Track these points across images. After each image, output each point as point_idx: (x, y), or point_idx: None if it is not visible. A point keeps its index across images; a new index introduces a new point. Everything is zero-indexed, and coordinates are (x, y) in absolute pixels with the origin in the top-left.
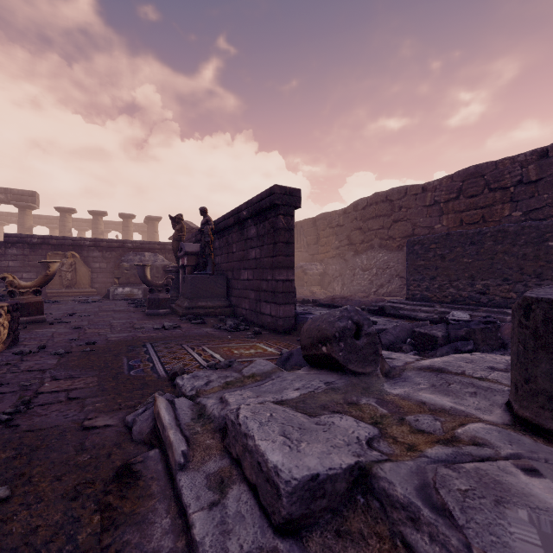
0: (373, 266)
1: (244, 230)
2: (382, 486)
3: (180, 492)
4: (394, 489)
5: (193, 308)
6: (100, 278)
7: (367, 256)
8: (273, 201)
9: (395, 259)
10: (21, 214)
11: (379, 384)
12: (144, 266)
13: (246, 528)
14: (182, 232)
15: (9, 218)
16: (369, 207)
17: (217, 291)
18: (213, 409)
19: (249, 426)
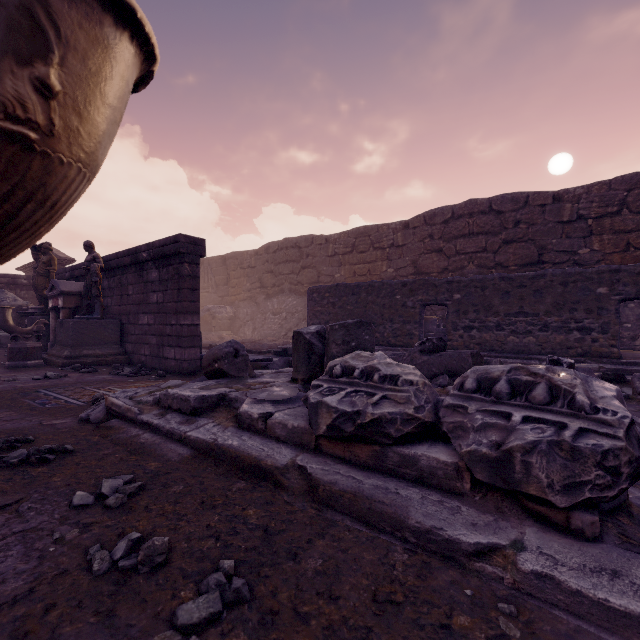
0: (283, 310)
1: (143, 272)
2: (229, 397)
3: (142, 420)
4: (232, 395)
5: (77, 358)
6: None
7: (278, 300)
8: (178, 249)
9: (303, 304)
10: None
11: (246, 380)
12: (4, 309)
13: (177, 418)
14: (52, 266)
15: None
16: (280, 251)
17: (108, 337)
18: (148, 399)
19: (175, 391)
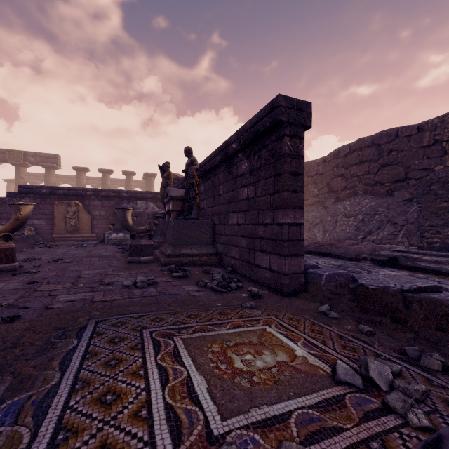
0: (359, 212)
1: (232, 167)
2: None
3: None
4: None
5: (177, 256)
6: (100, 224)
7: (351, 202)
8: (276, 118)
9: (384, 205)
10: (46, 173)
11: None
12: (125, 210)
13: None
14: (169, 179)
15: (42, 178)
16: (352, 154)
17: (202, 237)
18: None
19: None
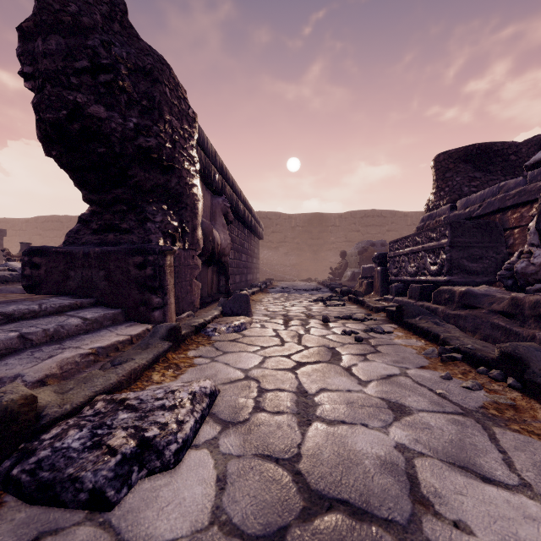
0: None
1: None
2: None
3: None
4: None
5: None
6: None
7: None
8: None
9: None
10: None
11: None
12: None
13: None
14: None
15: None
16: (47, 223)
17: None
18: None
19: None
